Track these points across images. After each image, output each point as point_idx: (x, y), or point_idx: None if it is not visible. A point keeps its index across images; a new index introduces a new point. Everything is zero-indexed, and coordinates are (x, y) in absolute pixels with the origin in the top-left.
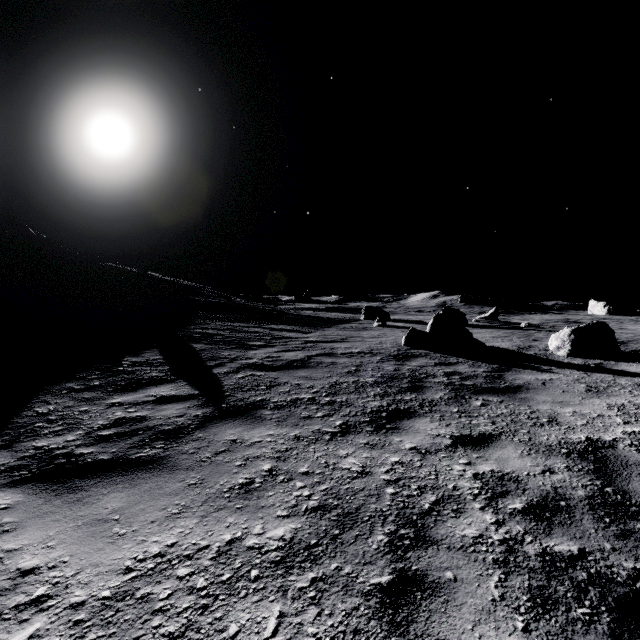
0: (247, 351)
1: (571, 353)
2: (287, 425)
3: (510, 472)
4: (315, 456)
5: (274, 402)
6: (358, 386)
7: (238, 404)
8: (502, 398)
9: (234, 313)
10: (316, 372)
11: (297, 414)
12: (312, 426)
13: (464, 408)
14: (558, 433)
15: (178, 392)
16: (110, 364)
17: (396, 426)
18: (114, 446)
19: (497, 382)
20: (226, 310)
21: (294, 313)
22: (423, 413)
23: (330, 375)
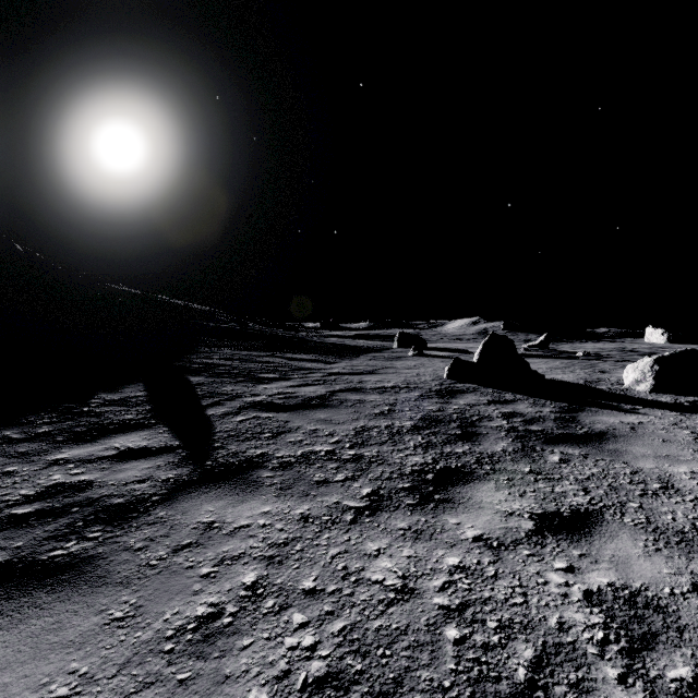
0: (256, 385)
1: (655, 388)
2: (292, 495)
3: (642, 588)
4: (329, 555)
5: (279, 457)
6: (393, 433)
7: (229, 461)
8: (585, 450)
9: (247, 340)
10: (339, 413)
11: (308, 477)
12: (328, 497)
13: (538, 466)
14: (685, 508)
15: (152, 442)
16: (74, 403)
17: (448, 497)
18: (23, 535)
19: (572, 427)
20: (238, 337)
21: (317, 340)
22: (484, 474)
23: (356, 417)
